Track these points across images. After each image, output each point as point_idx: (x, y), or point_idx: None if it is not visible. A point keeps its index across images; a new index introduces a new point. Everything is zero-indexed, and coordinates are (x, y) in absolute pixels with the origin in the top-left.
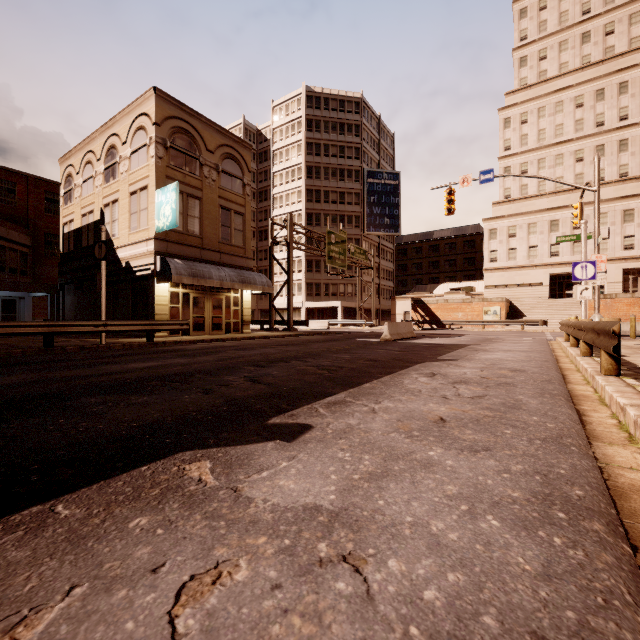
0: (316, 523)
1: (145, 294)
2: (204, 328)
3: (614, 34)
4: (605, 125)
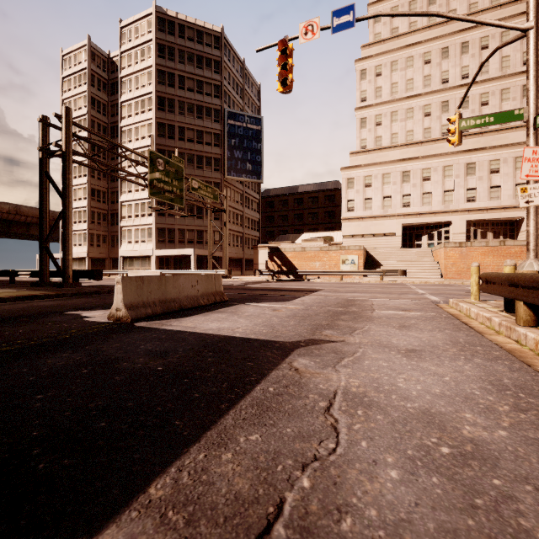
0: None
1: None
2: None
3: None
4: (449, 82)
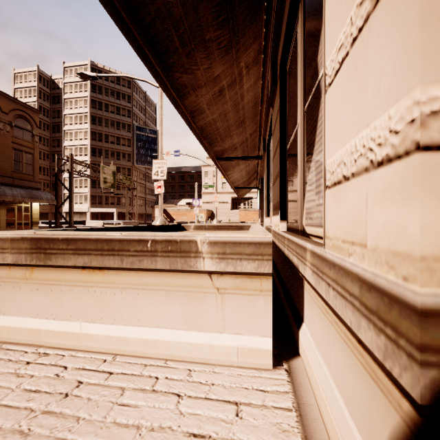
0: None
1: None
2: None
3: None
4: None
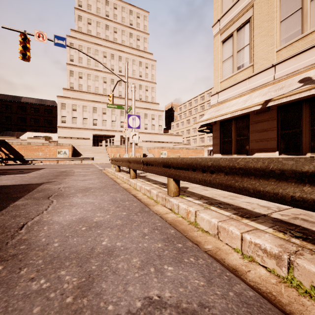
0: None
1: None
2: None
3: (117, 34)
4: (114, 71)
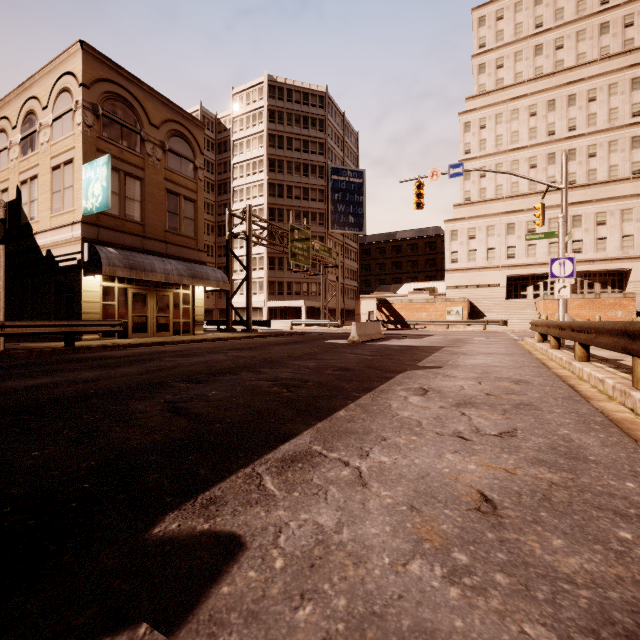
0: None
1: (70, 289)
2: (147, 329)
3: (563, 49)
4: (556, 134)
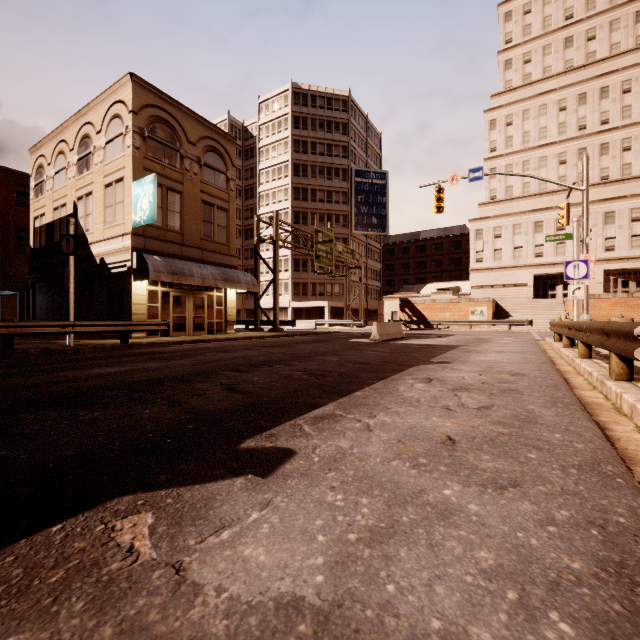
0: (294, 639)
1: (121, 292)
2: (185, 328)
3: (595, 40)
4: (587, 129)
